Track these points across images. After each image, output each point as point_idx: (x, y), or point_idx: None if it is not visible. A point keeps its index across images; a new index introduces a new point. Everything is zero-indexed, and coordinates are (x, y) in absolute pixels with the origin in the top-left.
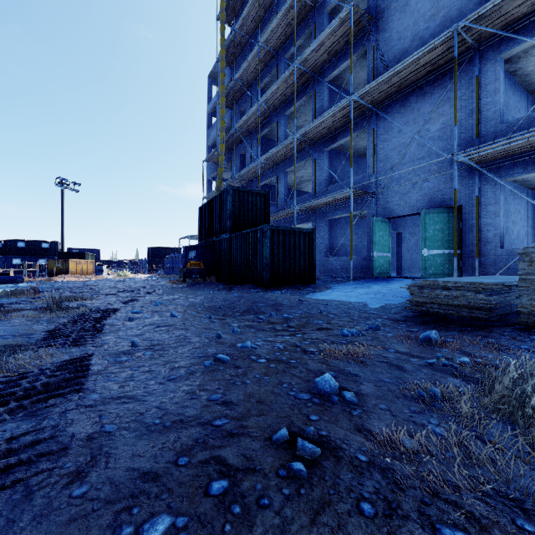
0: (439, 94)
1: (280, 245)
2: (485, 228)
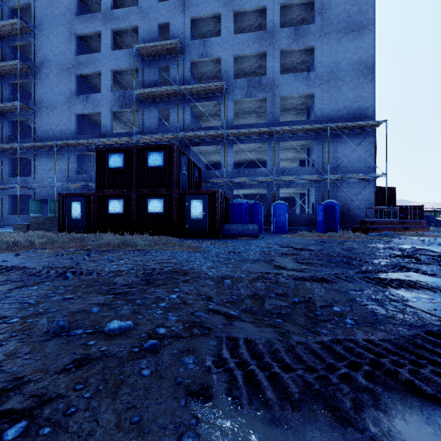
0: (59, 156)
1: None
2: None
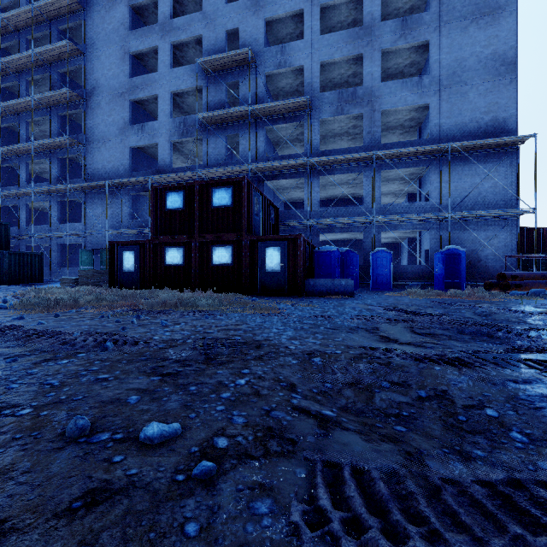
0: (112, 198)
1: (17, 261)
2: None
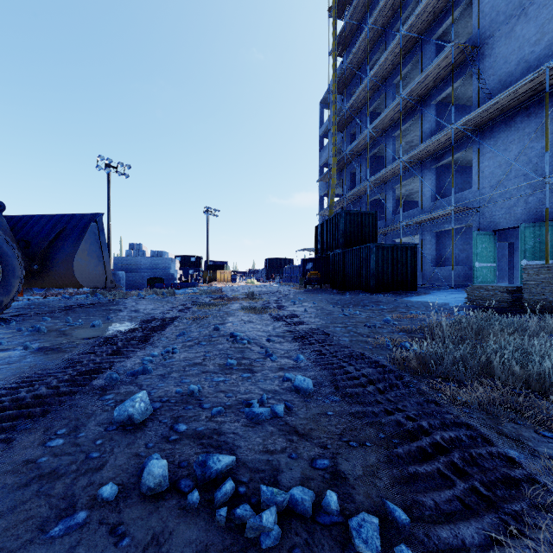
0: (544, 113)
1: (384, 258)
2: None
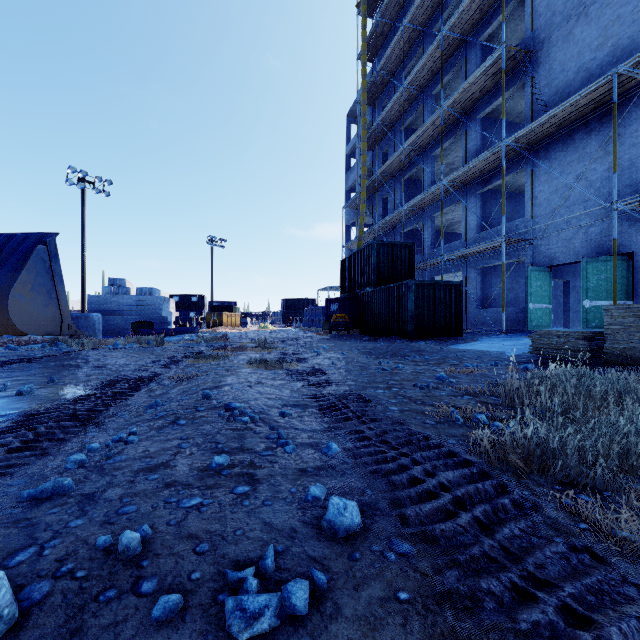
0: (607, 130)
1: (425, 298)
2: None
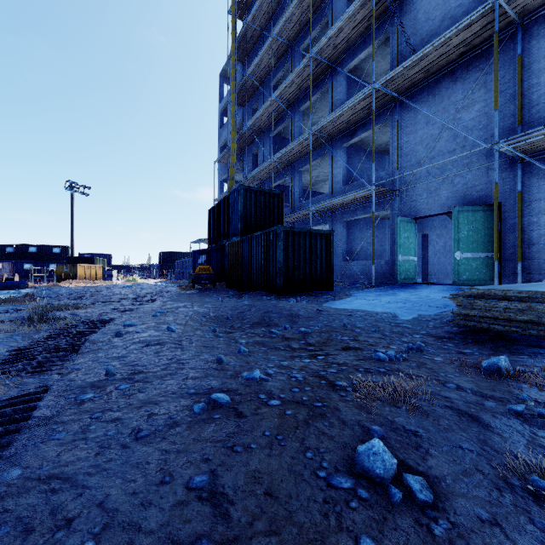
0: (473, 78)
1: (295, 248)
2: (529, 228)
